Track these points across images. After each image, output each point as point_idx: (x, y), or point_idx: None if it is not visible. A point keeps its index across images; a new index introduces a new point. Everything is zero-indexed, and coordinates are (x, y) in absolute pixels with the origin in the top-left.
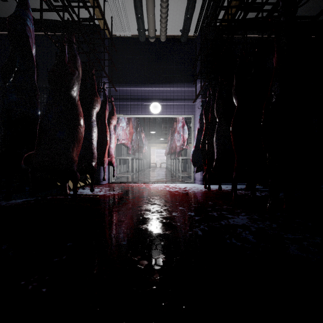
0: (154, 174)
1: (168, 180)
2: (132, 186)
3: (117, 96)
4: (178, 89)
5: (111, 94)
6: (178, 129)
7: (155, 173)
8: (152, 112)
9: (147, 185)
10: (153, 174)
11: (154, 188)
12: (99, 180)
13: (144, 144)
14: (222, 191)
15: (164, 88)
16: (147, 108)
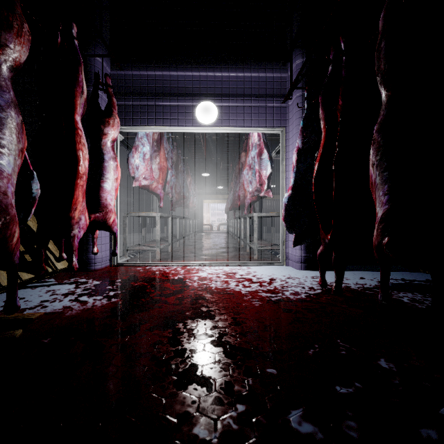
0: (207, 243)
1: (231, 258)
2: (155, 275)
3: (128, 87)
4: (253, 74)
5: (115, 83)
6: (251, 161)
7: (209, 242)
8: (199, 122)
9: (187, 273)
10: (206, 243)
11: (202, 282)
12: (87, 262)
13: (192, 194)
14: (365, 294)
15: (225, 71)
16: (189, 113)
